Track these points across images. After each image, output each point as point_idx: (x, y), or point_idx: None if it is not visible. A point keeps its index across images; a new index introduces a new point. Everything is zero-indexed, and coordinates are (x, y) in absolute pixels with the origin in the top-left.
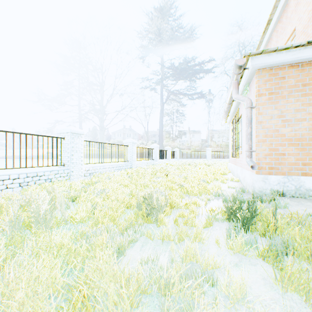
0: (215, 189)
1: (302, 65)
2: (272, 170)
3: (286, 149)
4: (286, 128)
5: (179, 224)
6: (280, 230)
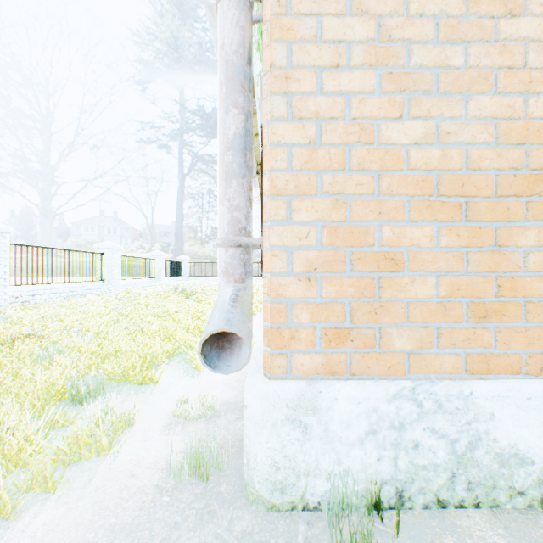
0: None
1: None
2: (345, 350)
3: (408, 233)
4: (408, 122)
5: None
6: None
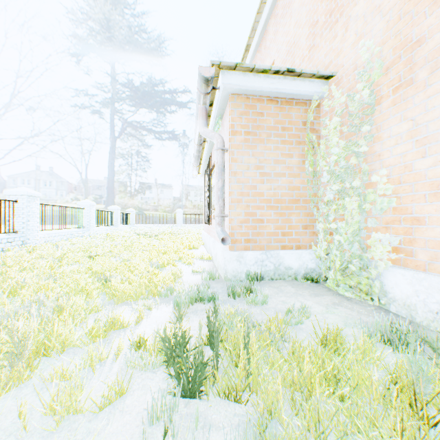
0: (168, 283)
1: (282, 102)
2: (249, 244)
3: (265, 213)
4: (265, 185)
5: (33, 416)
6: (253, 375)
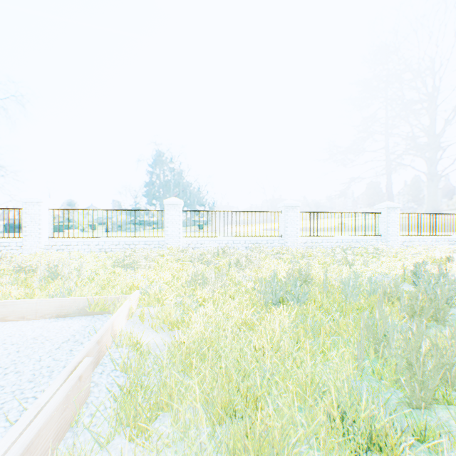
0: None
1: None
2: None
3: None
4: None
5: None
6: None
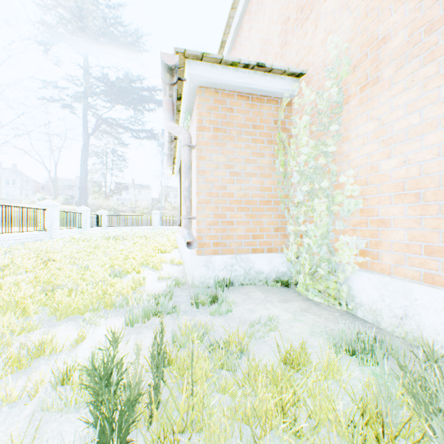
0: (124, 292)
1: (253, 99)
2: (219, 248)
3: (236, 215)
4: (236, 185)
5: None
6: (197, 410)
